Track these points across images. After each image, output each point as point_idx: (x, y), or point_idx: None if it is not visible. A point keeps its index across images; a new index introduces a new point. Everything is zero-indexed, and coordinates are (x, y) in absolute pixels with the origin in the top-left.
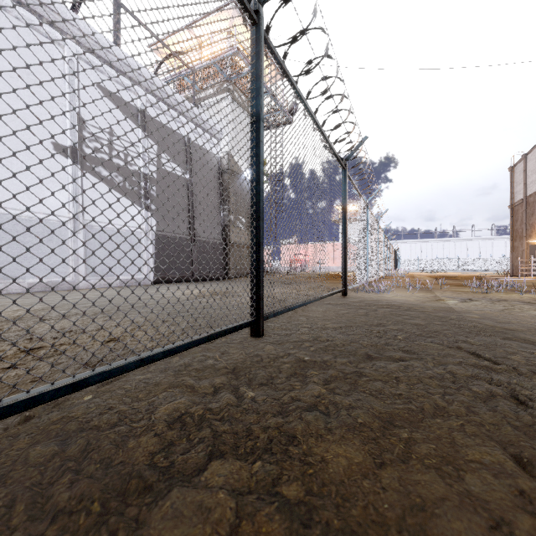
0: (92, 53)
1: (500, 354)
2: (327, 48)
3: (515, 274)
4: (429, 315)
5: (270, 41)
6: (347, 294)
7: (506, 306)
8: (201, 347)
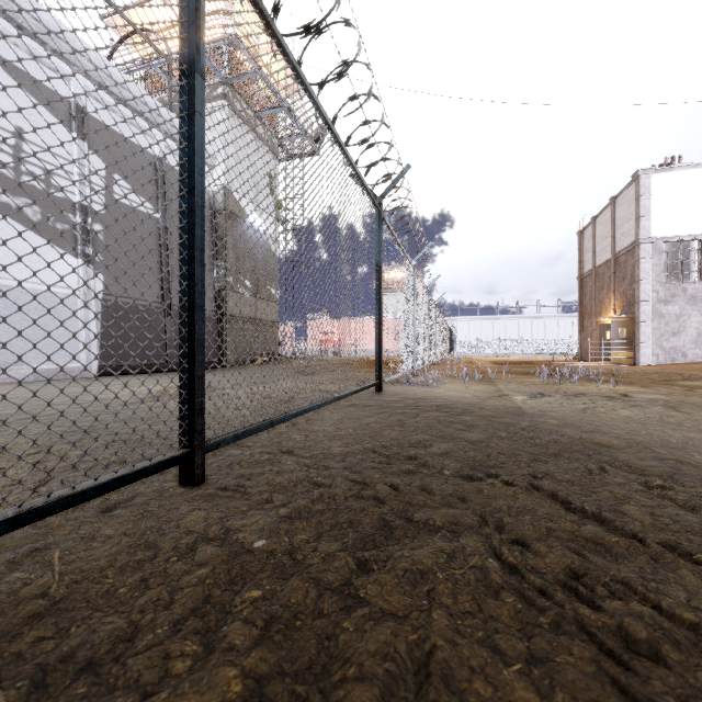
0: None
1: (607, 504)
2: None
3: (584, 358)
4: (491, 422)
5: None
6: (384, 389)
7: (586, 403)
8: (41, 524)
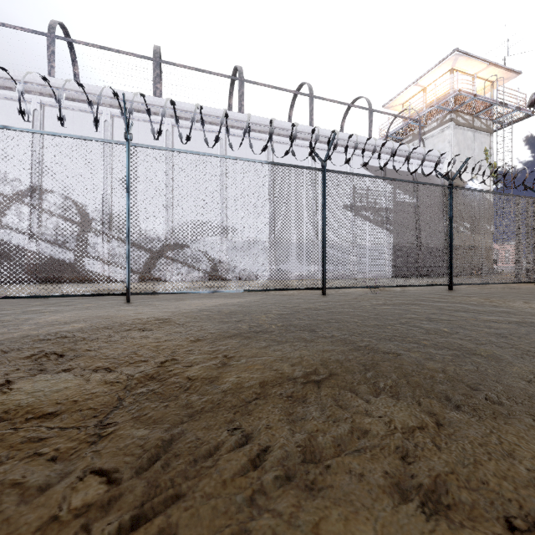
0: (358, 149)
1: None
2: (492, 170)
3: None
4: None
5: (457, 187)
6: None
7: None
8: (430, 290)
